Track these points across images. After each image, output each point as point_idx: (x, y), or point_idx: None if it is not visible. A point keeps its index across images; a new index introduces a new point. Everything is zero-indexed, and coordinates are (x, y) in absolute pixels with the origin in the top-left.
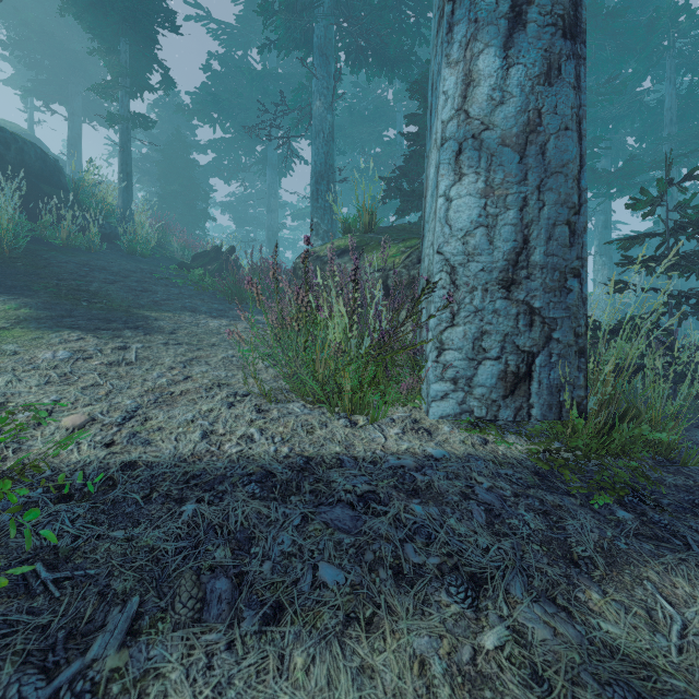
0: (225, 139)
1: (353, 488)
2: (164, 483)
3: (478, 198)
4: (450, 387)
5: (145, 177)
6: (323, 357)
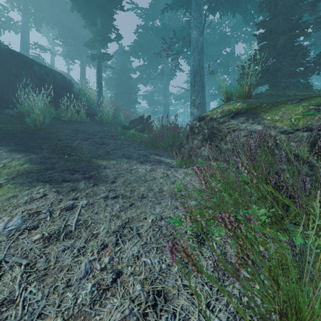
0: (144, 65)
1: None
2: None
3: None
4: None
5: (110, 87)
6: None
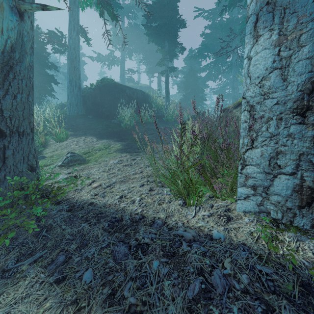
0: (212, 62)
1: (141, 239)
2: (91, 213)
3: (272, 48)
4: (250, 191)
5: (181, 89)
6: (186, 166)
